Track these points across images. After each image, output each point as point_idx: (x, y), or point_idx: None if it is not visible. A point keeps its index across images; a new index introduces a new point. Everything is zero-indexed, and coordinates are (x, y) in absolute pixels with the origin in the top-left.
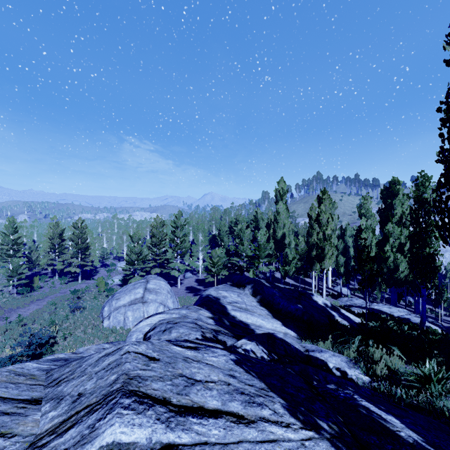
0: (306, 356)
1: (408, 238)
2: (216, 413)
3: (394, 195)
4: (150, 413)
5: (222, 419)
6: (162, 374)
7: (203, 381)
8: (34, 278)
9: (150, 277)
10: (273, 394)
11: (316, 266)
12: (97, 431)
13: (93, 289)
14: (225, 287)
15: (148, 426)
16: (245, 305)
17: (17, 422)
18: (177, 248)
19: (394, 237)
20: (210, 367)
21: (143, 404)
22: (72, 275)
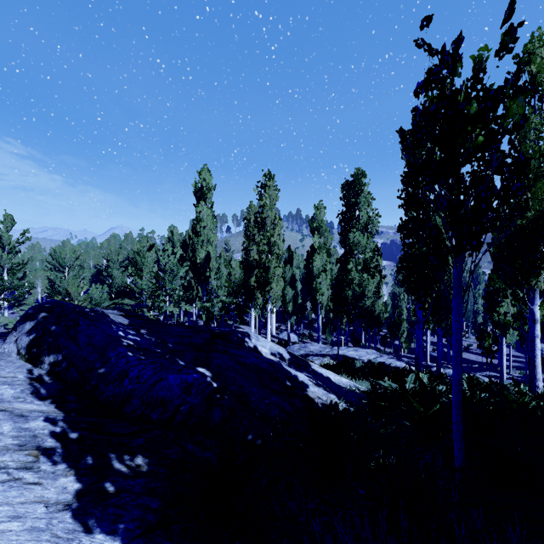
0: None
1: (399, 228)
2: None
3: (357, 193)
4: None
5: None
6: None
7: None
8: None
9: None
10: None
11: (256, 299)
12: None
13: None
14: None
15: None
16: None
17: None
18: None
19: (360, 249)
20: None
21: None
22: None
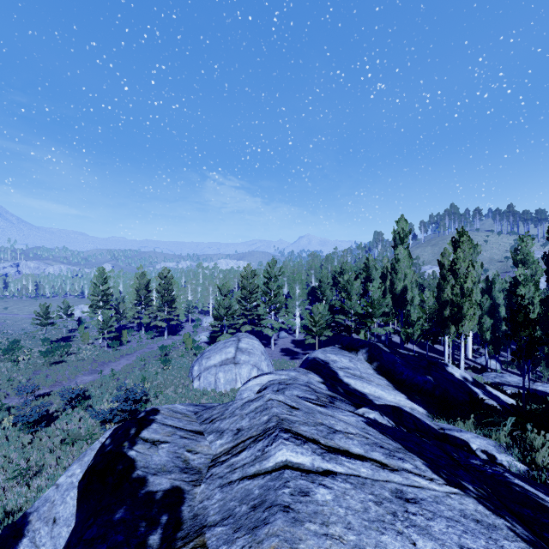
0: (441, 434)
1: None
2: (361, 457)
3: None
4: (306, 447)
5: (368, 462)
6: (306, 420)
7: (343, 431)
8: (123, 331)
9: (241, 335)
10: (411, 454)
11: (449, 329)
12: (268, 453)
13: (180, 346)
14: (333, 350)
15: (308, 455)
16: (360, 372)
17: (195, 445)
18: (271, 302)
19: None
20: (344, 422)
21: (299, 440)
22: (157, 329)
